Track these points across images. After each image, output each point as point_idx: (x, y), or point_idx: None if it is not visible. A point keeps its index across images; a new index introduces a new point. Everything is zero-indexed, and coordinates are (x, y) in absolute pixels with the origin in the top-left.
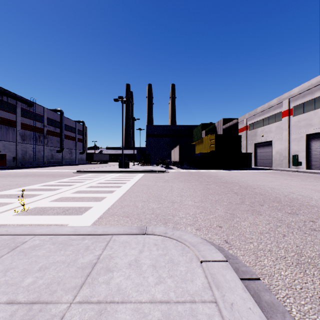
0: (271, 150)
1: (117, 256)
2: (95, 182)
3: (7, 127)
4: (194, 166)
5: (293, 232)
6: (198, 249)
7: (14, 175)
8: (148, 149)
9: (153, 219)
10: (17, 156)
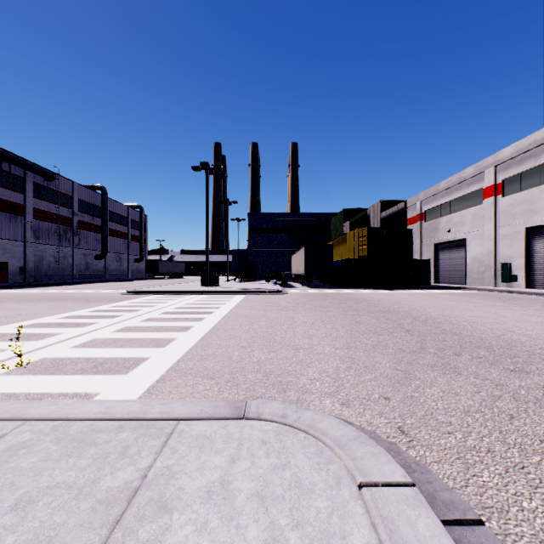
0: (464, 256)
1: (183, 470)
2: (158, 311)
3: (9, 215)
4: (330, 282)
5: (528, 409)
6: (352, 455)
7: (18, 299)
8: (251, 254)
9: (260, 382)
10: (27, 265)
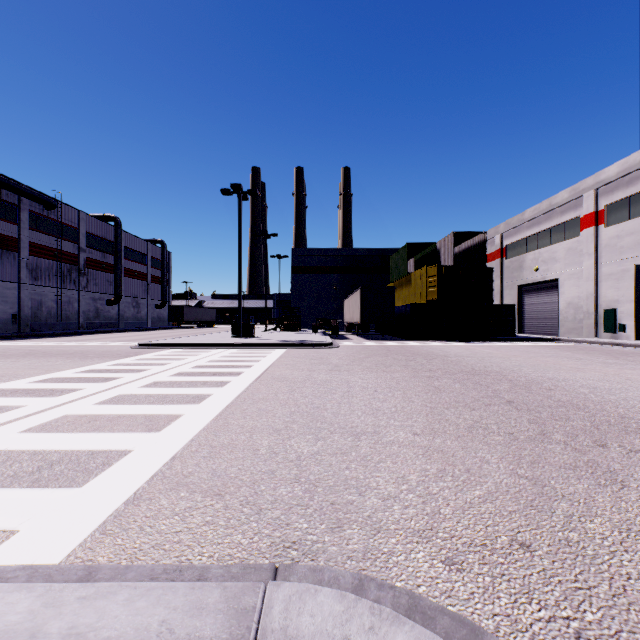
0: (556, 300)
1: None
2: (170, 372)
3: None
4: (391, 333)
5: None
6: None
7: None
8: (295, 298)
9: (299, 505)
10: (22, 312)
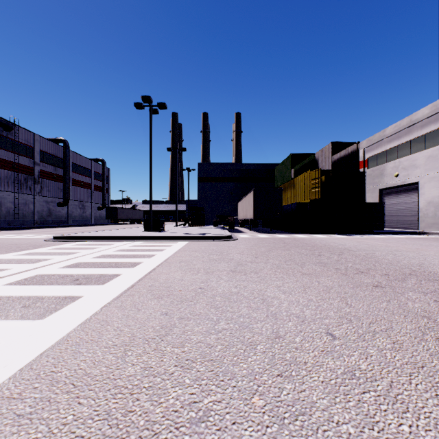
0: (415, 200)
1: None
2: (21, 275)
3: None
4: (277, 227)
5: None
6: None
7: None
8: (201, 201)
9: None
10: None
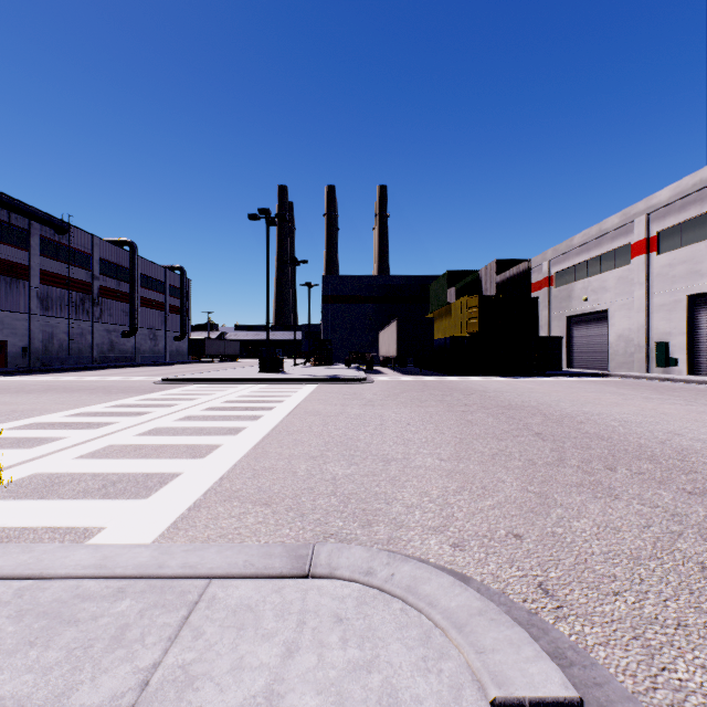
0: (606, 332)
1: (208, 673)
2: (201, 407)
3: (8, 279)
4: (430, 367)
5: None
6: (477, 644)
7: (17, 389)
8: (327, 330)
9: (335, 511)
10: (32, 345)
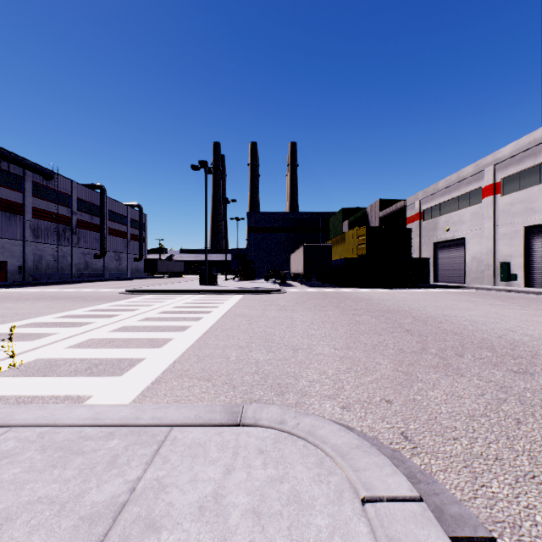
0: (463, 255)
1: (175, 483)
2: (156, 311)
3: (8, 214)
4: (329, 281)
5: (535, 413)
6: (354, 466)
7: (16, 298)
8: (250, 253)
9: (258, 384)
10: (26, 264)
